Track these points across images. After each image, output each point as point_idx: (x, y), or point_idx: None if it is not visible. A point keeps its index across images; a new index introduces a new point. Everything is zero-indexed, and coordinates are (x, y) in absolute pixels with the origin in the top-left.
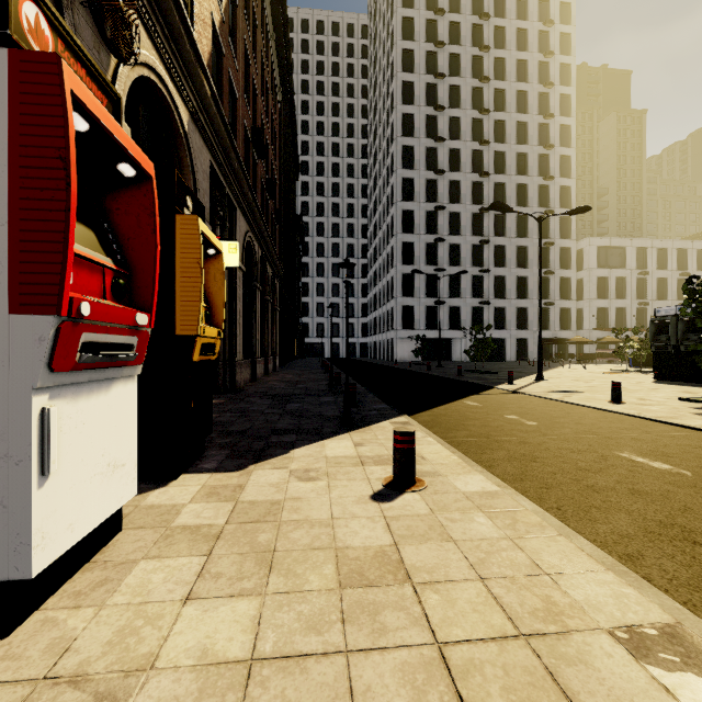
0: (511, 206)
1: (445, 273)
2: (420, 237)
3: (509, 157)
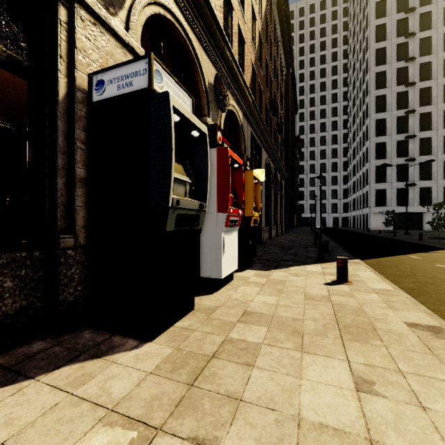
0: None
1: (416, 162)
2: (391, 137)
3: None
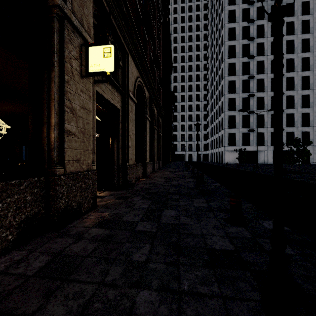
0: (298, 71)
1: (254, 114)
2: (239, 95)
3: (296, 42)
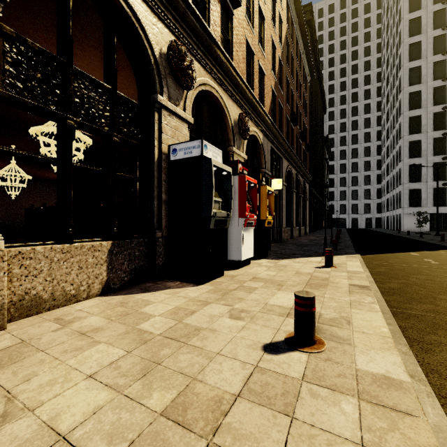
0: None
1: None
2: (427, 134)
3: None
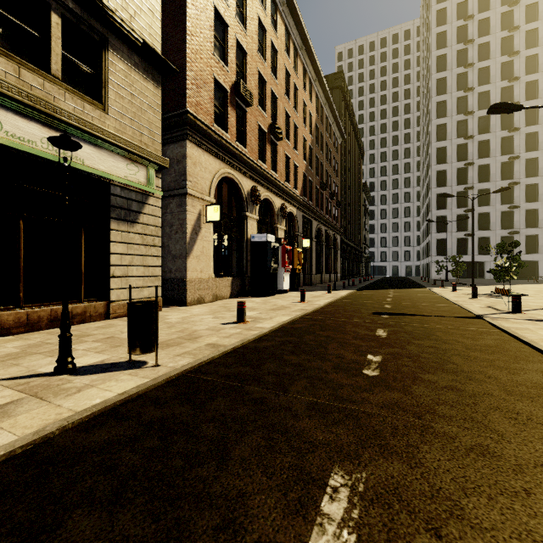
0: None
1: (475, 212)
2: (452, 188)
3: (542, 109)
